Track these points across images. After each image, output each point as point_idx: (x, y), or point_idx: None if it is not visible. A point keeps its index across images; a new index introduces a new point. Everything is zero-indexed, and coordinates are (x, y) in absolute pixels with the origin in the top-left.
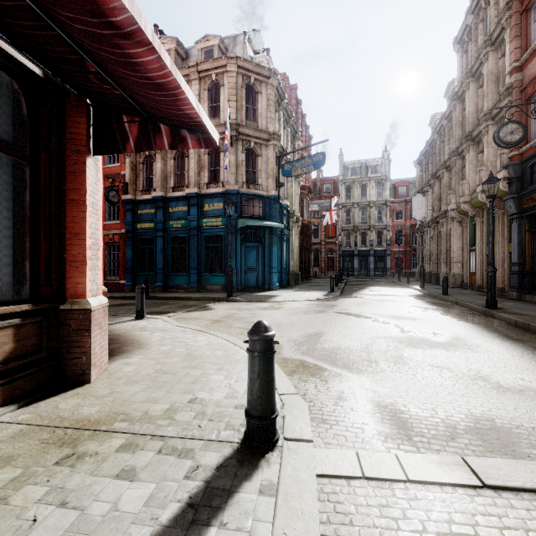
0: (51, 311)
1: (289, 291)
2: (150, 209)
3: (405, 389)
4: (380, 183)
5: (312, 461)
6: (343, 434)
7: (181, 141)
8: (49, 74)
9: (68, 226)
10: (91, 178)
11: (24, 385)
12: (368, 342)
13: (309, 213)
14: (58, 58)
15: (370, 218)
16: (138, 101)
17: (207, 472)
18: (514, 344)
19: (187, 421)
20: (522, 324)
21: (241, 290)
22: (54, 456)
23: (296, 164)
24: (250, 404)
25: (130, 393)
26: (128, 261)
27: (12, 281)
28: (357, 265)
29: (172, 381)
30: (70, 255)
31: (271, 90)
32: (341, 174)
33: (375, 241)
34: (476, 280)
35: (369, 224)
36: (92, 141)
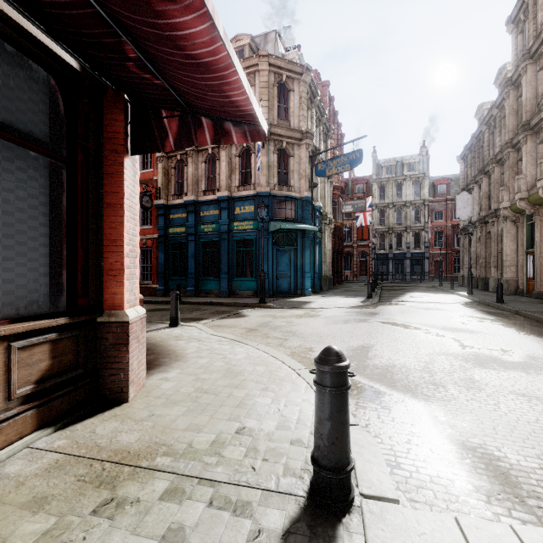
0: (88, 323)
1: (323, 297)
2: (181, 214)
3: (492, 425)
4: (418, 182)
5: (408, 536)
6: (429, 487)
7: (224, 135)
8: (86, 66)
9: (105, 232)
10: (129, 180)
11: (61, 405)
12: (426, 359)
13: (341, 214)
14: (95, 43)
15: (406, 218)
16: (179, 91)
17: (272, 542)
18: None
19: (237, 460)
20: None
21: (273, 295)
22: (91, 500)
23: (330, 163)
24: (320, 451)
25: (170, 417)
26: (160, 266)
27: (49, 292)
28: (392, 268)
29: (214, 403)
30: (108, 263)
31: (304, 87)
32: (374, 173)
33: (412, 243)
34: (534, 286)
35: (405, 226)
36: (130, 139)
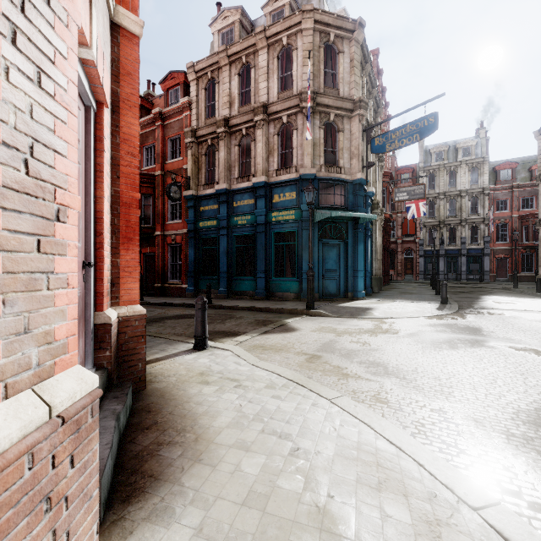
0: None
1: (382, 302)
2: (212, 205)
3: None
4: (475, 168)
5: None
6: None
7: None
8: None
9: None
10: None
11: None
12: None
13: (389, 205)
14: None
15: (461, 210)
16: None
17: None
18: None
19: None
20: None
21: (318, 298)
22: None
23: (391, 135)
24: None
25: None
26: (190, 264)
27: None
28: (443, 267)
29: None
30: None
31: (356, 48)
32: (422, 161)
33: (468, 238)
34: None
35: (460, 218)
36: None
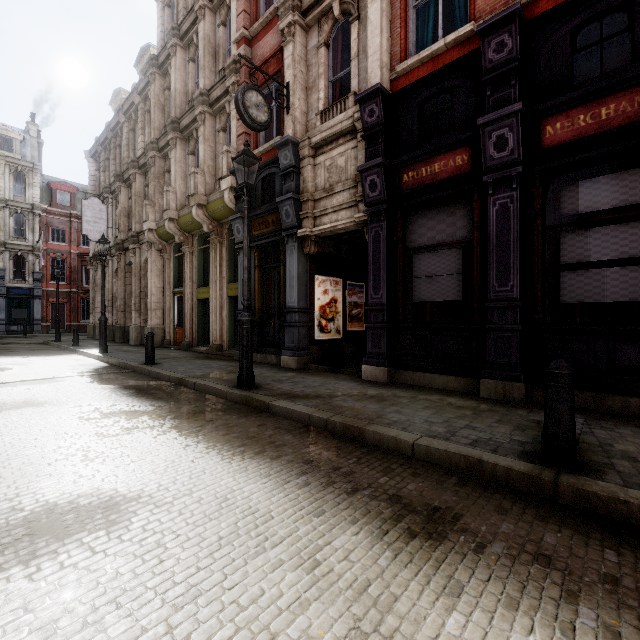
0: None
1: None
2: None
3: None
4: (21, 173)
5: None
6: None
7: None
8: None
9: None
10: None
11: None
12: None
13: None
14: None
15: None
16: None
17: None
18: (500, 566)
19: None
20: (343, 427)
21: None
22: None
23: None
24: None
25: None
26: None
27: None
28: None
29: None
30: None
31: None
32: None
33: (10, 271)
34: (183, 335)
35: None
36: None
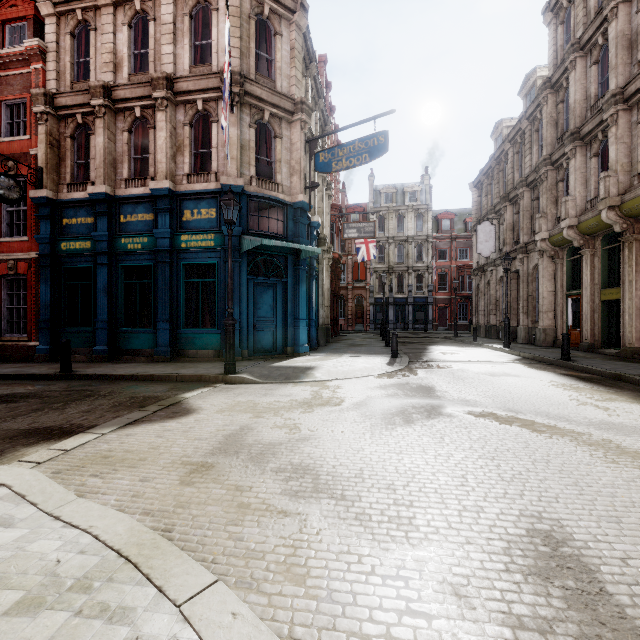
0: None
1: (328, 358)
2: (84, 217)
3: None
4: (420, 214)
5: None
6: None
7: None
8: None
9: None
10: None
11: None
12: None
13: (339, 244)
14: None
15: (408, 257)
16: None
17: None
18: None
19: None
20: None
21: (248, 356)
22: None
23: (338, 152)
24: None
25: None
26: (43, 308)
27: None
28: (392, 316)
29: None
30: None
31: (297, 34)
32: (372, 200)
33: (414, 286)
34: (580, 336)
35: (407, 265)
36: None
